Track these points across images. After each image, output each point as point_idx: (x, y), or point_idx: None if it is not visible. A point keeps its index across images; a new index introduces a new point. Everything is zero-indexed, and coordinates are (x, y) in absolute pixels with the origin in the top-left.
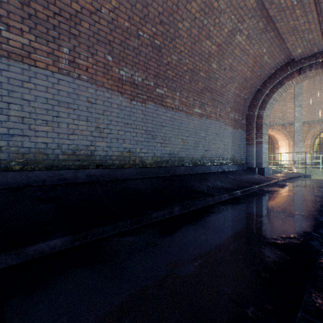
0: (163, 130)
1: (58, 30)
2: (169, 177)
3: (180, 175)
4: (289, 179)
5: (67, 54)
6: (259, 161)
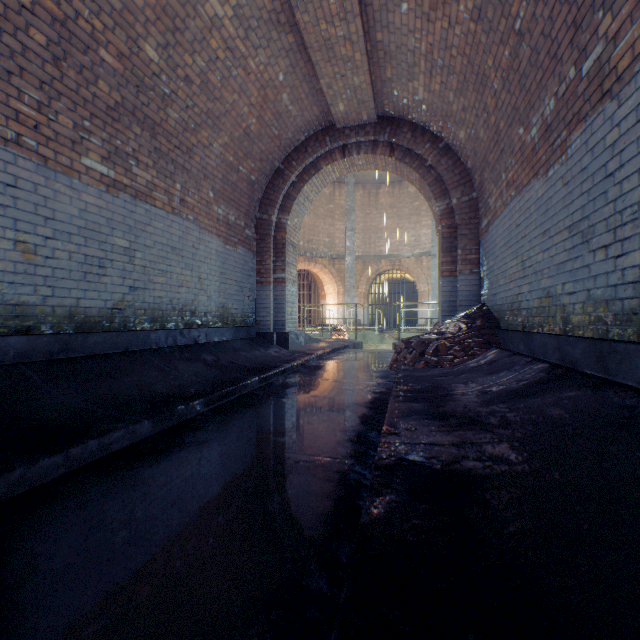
0: None
1: None
2: None
3: None
4: (332, 353)
5: None
6: (281, 320)
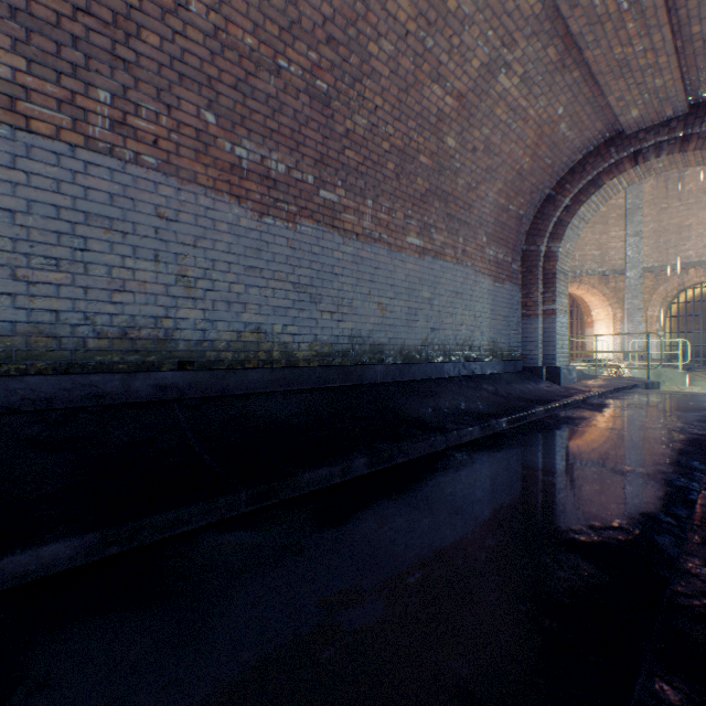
0: (337, 285)
1: (84, 48)
2: (350, 390)
3: (374, 384)
4: (614, 393)
5: (108, 104)
6: (550, 353)
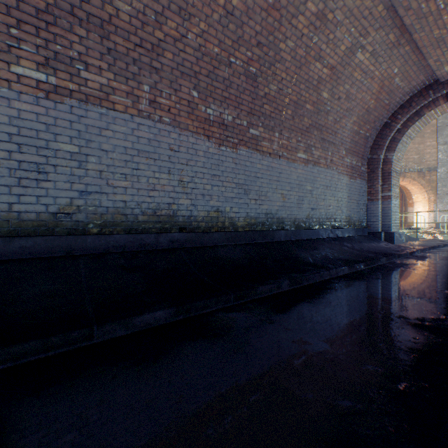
0: (258, 183)
1: (138, 64)
2: (267, 245)
3: (280, 241)
4: (431, 249)
5: (148, 92)
6: (387, 224)
